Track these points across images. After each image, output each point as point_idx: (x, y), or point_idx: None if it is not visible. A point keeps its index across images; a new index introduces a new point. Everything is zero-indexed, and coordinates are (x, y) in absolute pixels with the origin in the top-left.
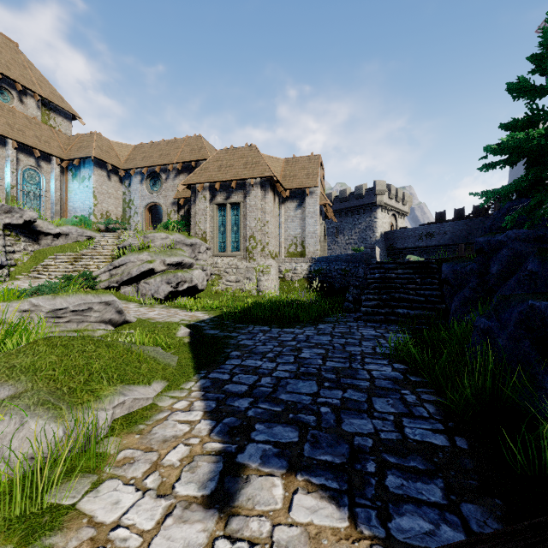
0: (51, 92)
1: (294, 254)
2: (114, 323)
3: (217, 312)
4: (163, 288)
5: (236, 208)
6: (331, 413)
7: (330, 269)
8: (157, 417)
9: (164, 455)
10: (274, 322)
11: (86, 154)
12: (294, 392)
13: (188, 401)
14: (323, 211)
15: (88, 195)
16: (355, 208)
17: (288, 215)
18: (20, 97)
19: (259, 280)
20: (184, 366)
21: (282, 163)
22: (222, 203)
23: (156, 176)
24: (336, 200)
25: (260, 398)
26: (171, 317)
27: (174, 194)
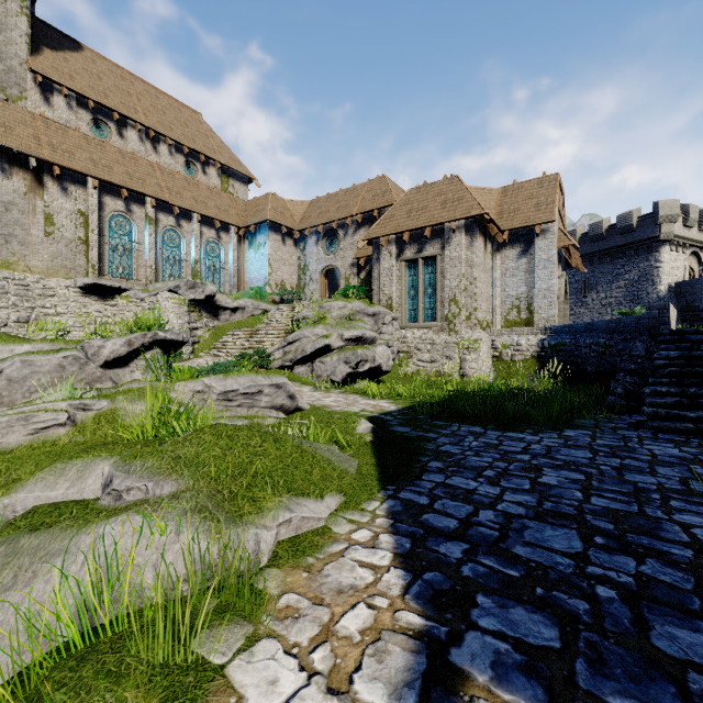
0: (230, 157)
1: (515, 323)
2: (285, 409)
3: (407, 402)
4: (341, 369)
5: (431, 263)
6: (621, 604)
7: (576, 343)
8: (330, 549)
9: (339, 616)
10: (489, 421)
11: (261, 218)
12: (539, 546)
13: (372, 531)
14: (562, 258)
15: (263, 264)
16: (618, 249)
17: (507, 267)
18: (204, 168)
19: (464, 360)
20: (365, 475)
21: (496, 194)
22: (412, 258)
23: (333, 234)
24: (584, 240)
25: (480, 546)
26: (350, 405)
27: (353, 254)
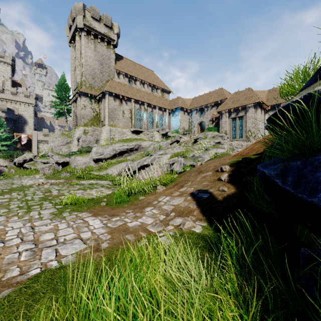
0: (163, 85)
1: None
2: None
3: None
4: None
5: (241, 119)
6: None
7: None
8: None
9: None
10: None
11: (177, 106)
12: None
13: None
14: None
15: (178, 122)
16: None
17: None
18: (156, 90)
19: None
20: None
21: (266, 92)
22: (234, 117)
23: (202, 110)
24: None
25: None
26: None
27: (210, 116)
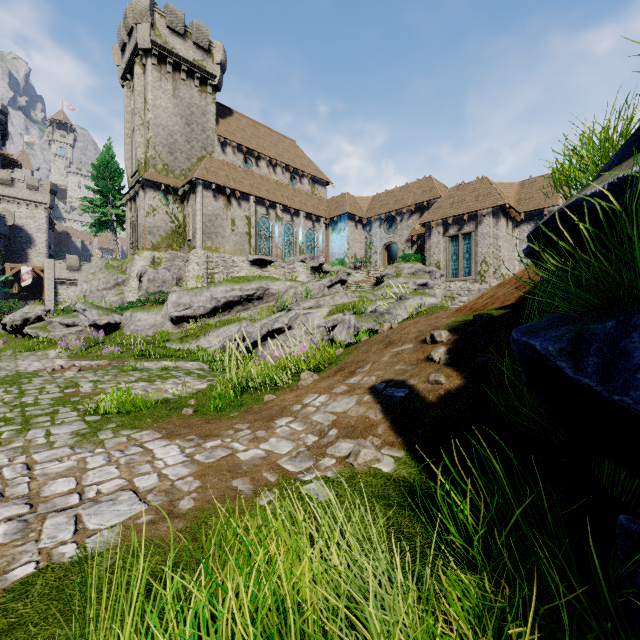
0: (315, 169)
1: None
2: None
3: None
4: None
5: (468, 238)
6: None
7: None
8: None
9: None
10: None
11: (342, 212)
12: None
13: None
14: None
15: (343, 243)
16: None
17: (523, 238)
18: (300, 179)
19: None
20: None
21: (516, 187)
22: (454, 235)
23: (391, 220)
24: None
25: None
26: None
27: (407, 233)
